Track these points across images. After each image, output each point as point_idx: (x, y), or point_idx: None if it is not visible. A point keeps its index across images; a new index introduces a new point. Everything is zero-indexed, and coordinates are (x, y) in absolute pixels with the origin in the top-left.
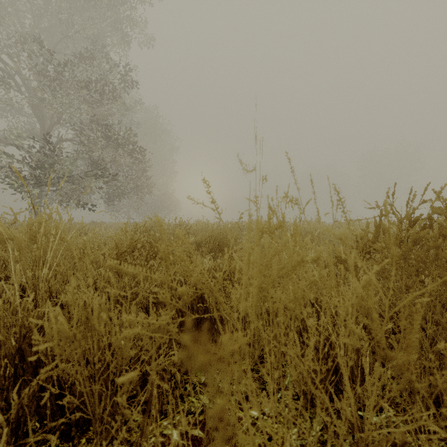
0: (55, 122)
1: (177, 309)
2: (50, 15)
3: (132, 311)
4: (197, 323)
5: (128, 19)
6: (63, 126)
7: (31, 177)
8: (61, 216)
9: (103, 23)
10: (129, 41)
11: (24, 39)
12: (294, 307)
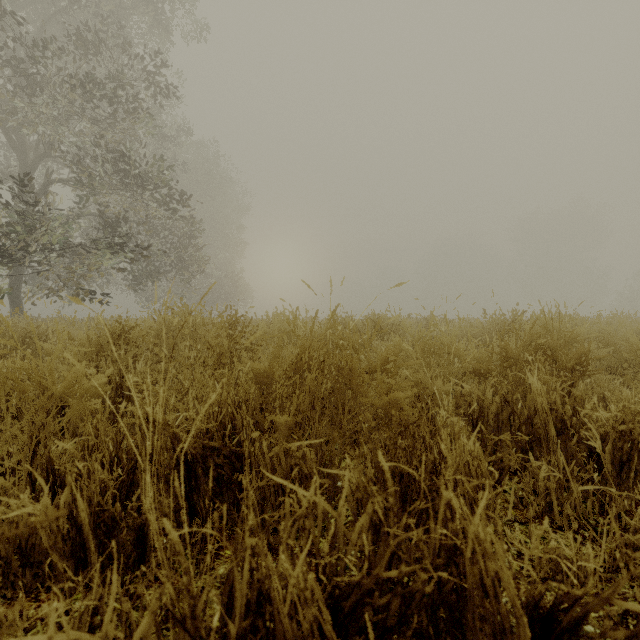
0: (43, 154)
1: None
2: None
3: None
4: None
5: None
6: (61, 164)
7: None
8: None
9: None
10: (166, 26)
11: None
12: None
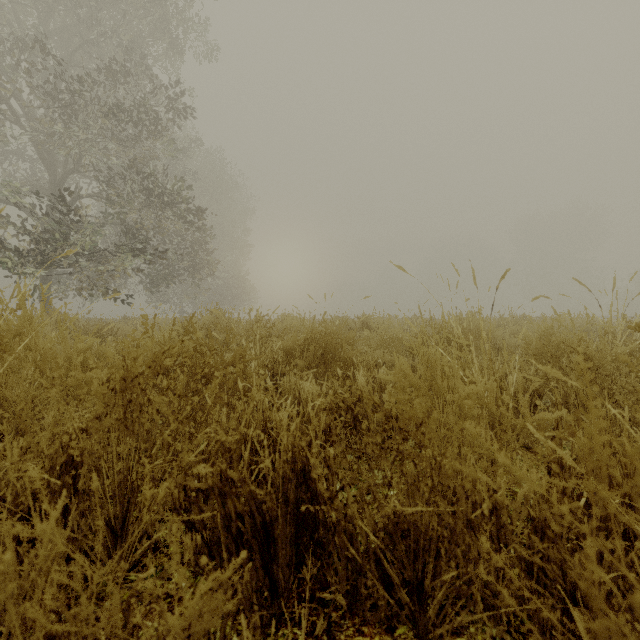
0: (71, 169)
1: (253, 509)
2: (63, 10)
3: (111, 583)
4: (295, 529)
5: (179, 18)
6: (83, 176)
7: (33, 249)
8: (22, 301)
9: (143, 22)
10: (181, 50)
11: (24, 44)
12: (556, 529)
